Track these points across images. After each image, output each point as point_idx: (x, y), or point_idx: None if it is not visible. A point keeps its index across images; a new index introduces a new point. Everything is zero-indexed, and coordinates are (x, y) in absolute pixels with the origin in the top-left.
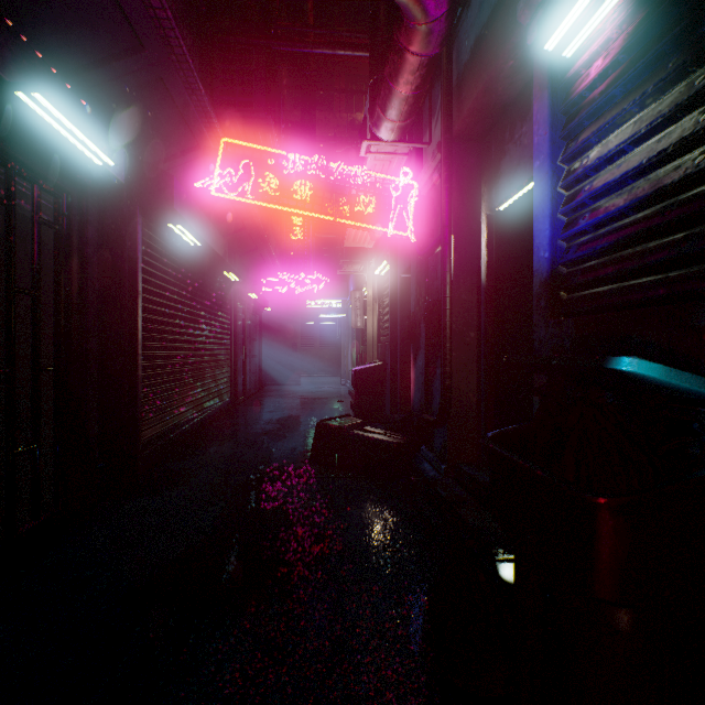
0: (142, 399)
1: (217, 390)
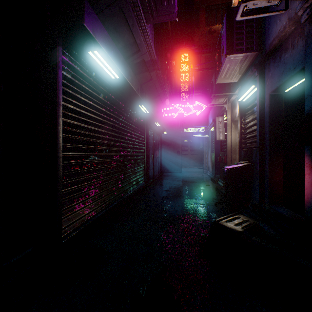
0: (66, 193)
1: (135, 178)
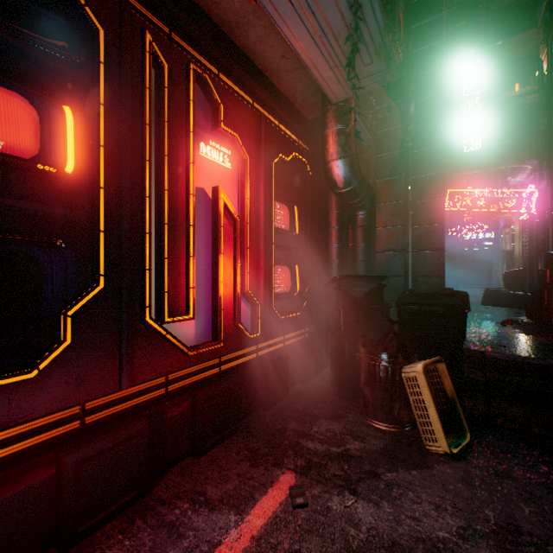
0: None
1: None
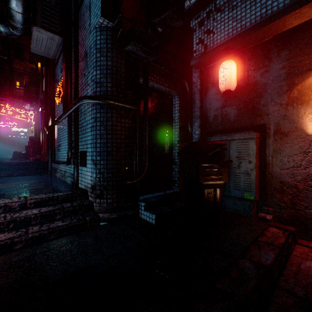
0: None
1: None
